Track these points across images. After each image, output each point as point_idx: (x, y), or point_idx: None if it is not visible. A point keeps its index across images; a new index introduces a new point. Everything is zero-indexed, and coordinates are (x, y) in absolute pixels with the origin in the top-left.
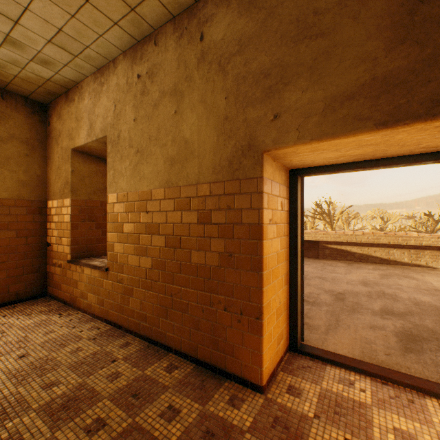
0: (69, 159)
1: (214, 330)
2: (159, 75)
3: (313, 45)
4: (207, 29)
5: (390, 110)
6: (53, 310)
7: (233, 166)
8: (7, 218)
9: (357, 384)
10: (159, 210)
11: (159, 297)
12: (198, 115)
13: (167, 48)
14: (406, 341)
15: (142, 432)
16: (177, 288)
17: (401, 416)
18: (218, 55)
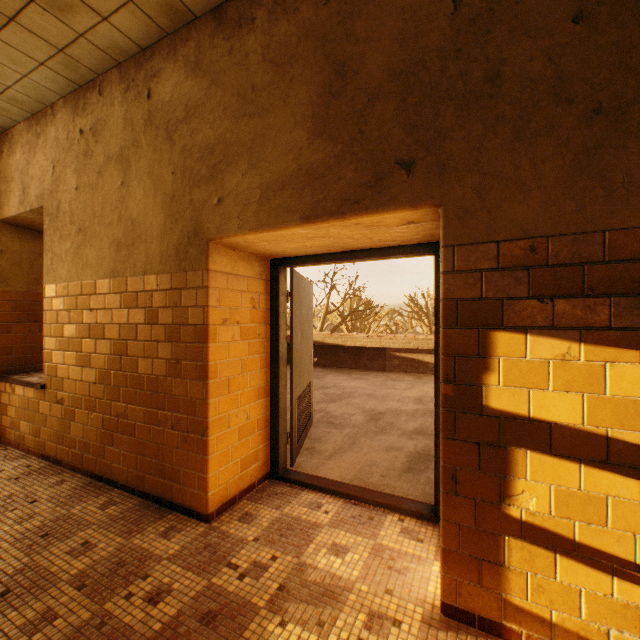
0: None
1: (162, 454)
2: (105, 135)
3: (251, 124)
4: (155, 85)
5: (311, 204)
6: None
7: (180, 255)
8: None
9: (326, 507)
10: (105, 307)
11: (104, 419)
12: (146, 191)
13: (113, 101)
14: (415, 461)
15: (37, 569)
16: (123, 406)
17: (349, 532)
18: (166, 120)
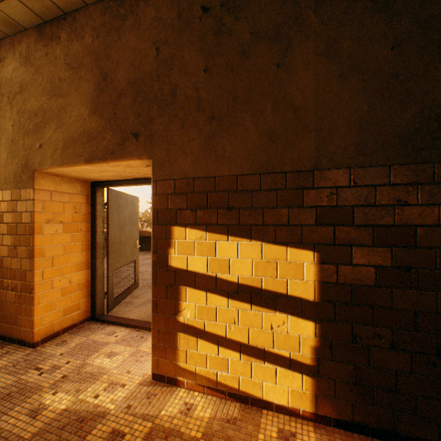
0: None
1: (6, 307)
2: None
3: (58, 101)
4: (1, 67)
5: (90, 153)
6: None
7: (17, 178)
8: None
9: (118, 333)
10: None
11: None
12: None
13: None
14: None
15: None
16: None
17: (124, 345)
18: (8, 90)
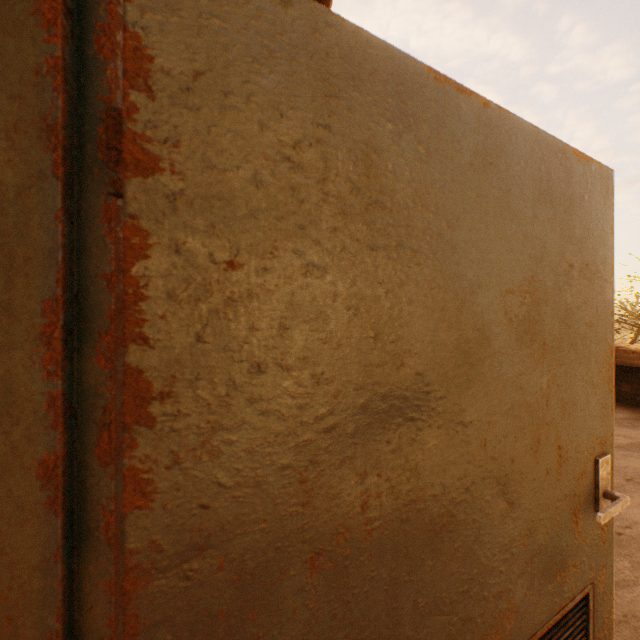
0: None
1: None
2: None
3: None
4: None
5: None
6: None
7: None
8: None
9: None
10: None
11: None
12: None
13: None
14: None
15: None
16: None
17: None
18: None
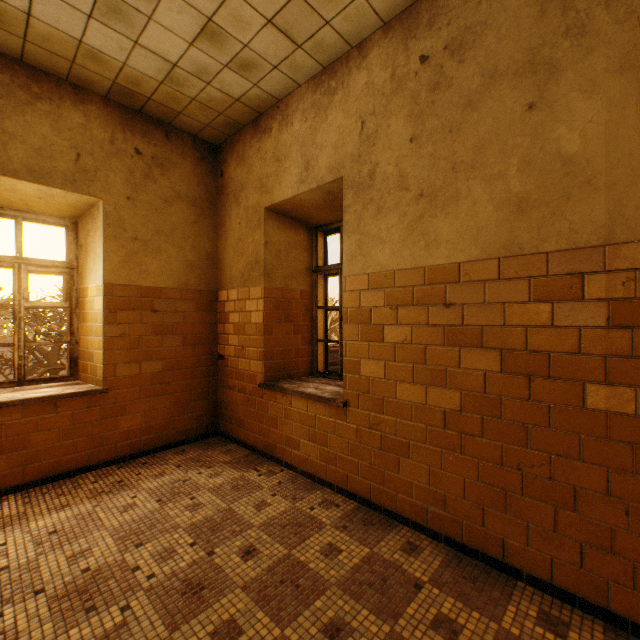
0: (259, 224)
1: None
2: (482, 44)
3: None
4: None
5: None
6: (242, 461)
7: None
8: (172, 318)
9: None
10: (482, 301)
11: (480, 466)
12: (608, 101)
13: None
14: None
15: None
16: (535, 455)
17: None
18: None
